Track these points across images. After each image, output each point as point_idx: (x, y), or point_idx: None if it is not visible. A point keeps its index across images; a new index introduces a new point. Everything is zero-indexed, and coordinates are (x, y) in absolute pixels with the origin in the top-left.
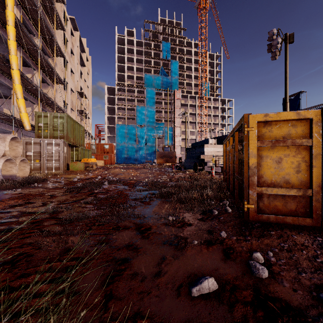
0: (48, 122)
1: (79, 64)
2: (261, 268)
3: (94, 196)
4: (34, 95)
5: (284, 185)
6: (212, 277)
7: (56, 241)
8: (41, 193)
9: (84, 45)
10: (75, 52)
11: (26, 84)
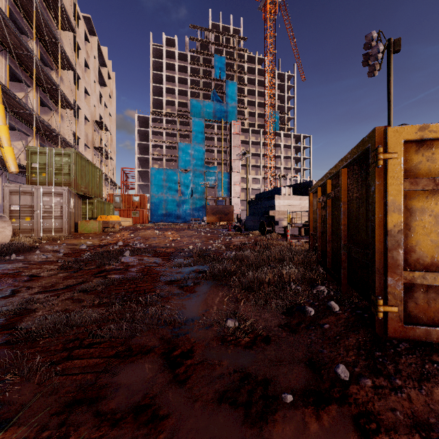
0: (47, 162)
1: (98, 83)
2: None
3: (102, 277)
4: (28, 122)
5: None
6: None
7: None
8: (15, 272)
9: (105, 56)
10: (92, 65)
11: (14, 105)
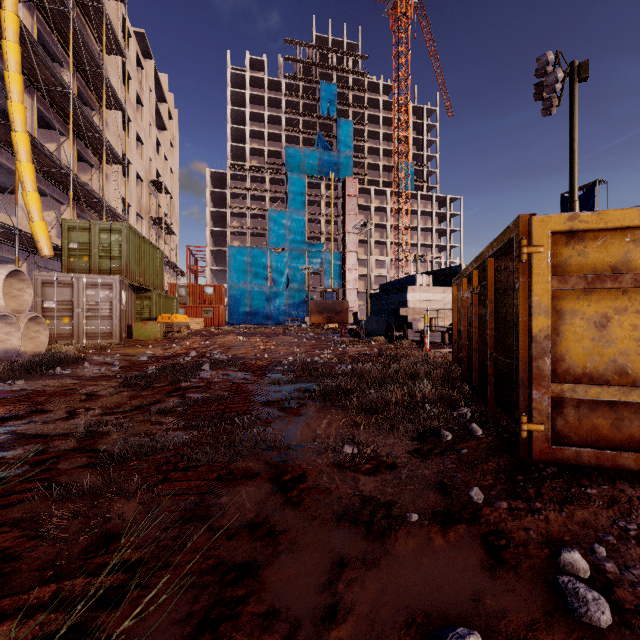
0: (90, 241)
1: (155, 125)
2: (591, 597)
3: (179, 396)
4: (62, 185)
5: (615, 379)
6: (475, 631)
7: (83, 515)
8: (67, 389)
9: (164, 87)
10: (147, 102)
11: (45, 162)
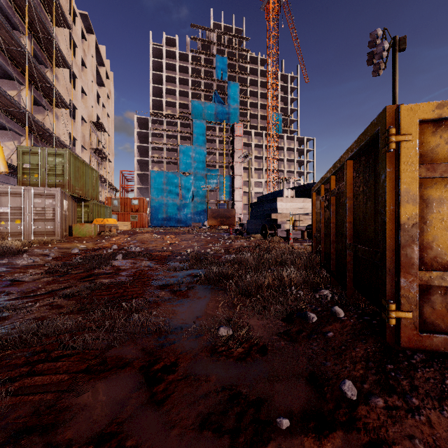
0: (39, 163)
1: (96, 82)
2: None
3: (89, 281)
4: (20, 122)
5: None
6: None
7: None
8: None
9: (103, 55)
10: (89, 64)
11: (5, 103)
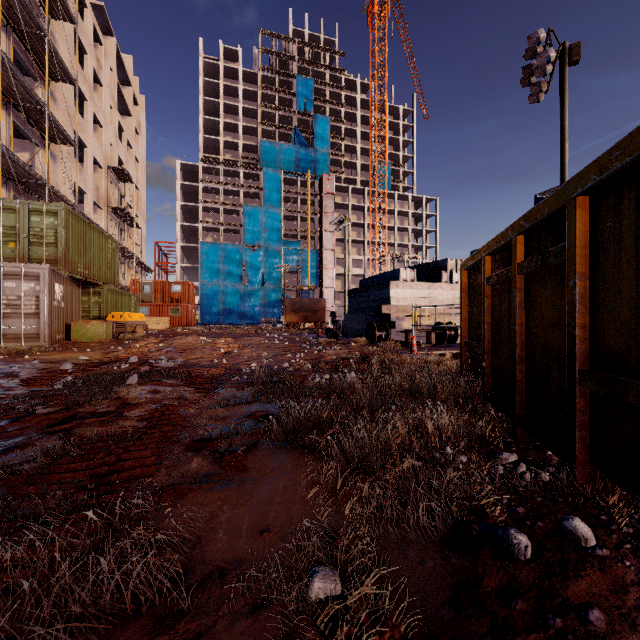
0: (17, 224)
1: (118, 110)
2: None
3: (61, 433)
4: None
5: None
6: None
7: None
8: None
9: (128, 69)
10: (106, 81)
11: None
